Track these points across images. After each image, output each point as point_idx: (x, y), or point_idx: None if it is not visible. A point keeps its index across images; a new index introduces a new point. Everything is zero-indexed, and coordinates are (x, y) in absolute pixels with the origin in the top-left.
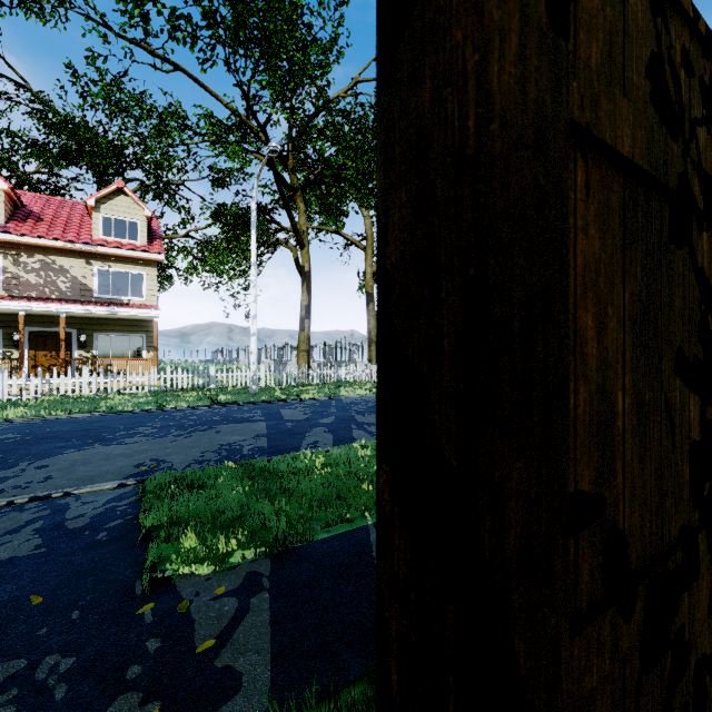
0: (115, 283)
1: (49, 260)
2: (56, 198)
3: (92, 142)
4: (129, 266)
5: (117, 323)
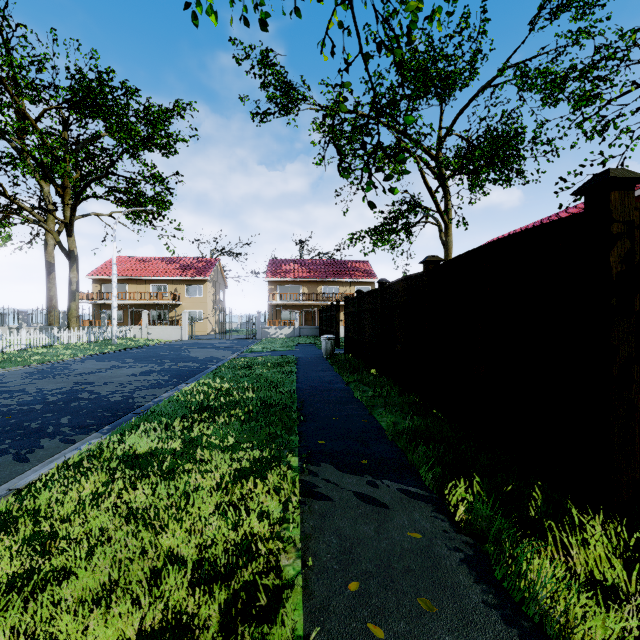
0: None
1: None
2: None
3: None
4: None
5: None
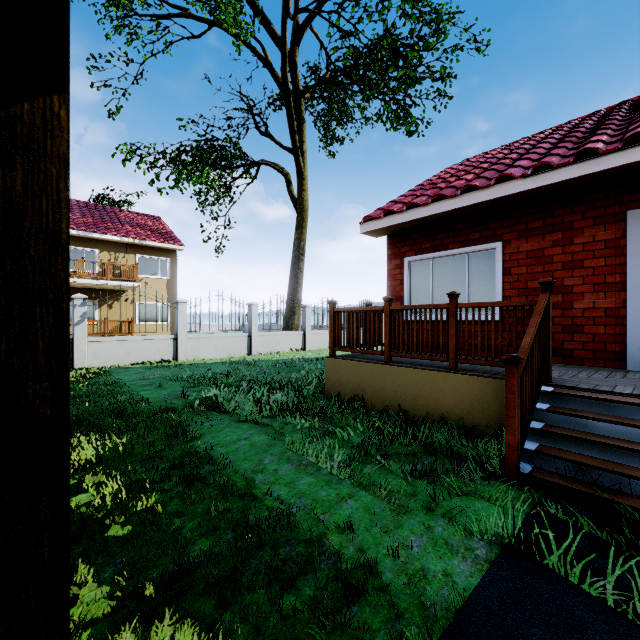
0: None
1: None
2: None
3: None
4: None
5: None
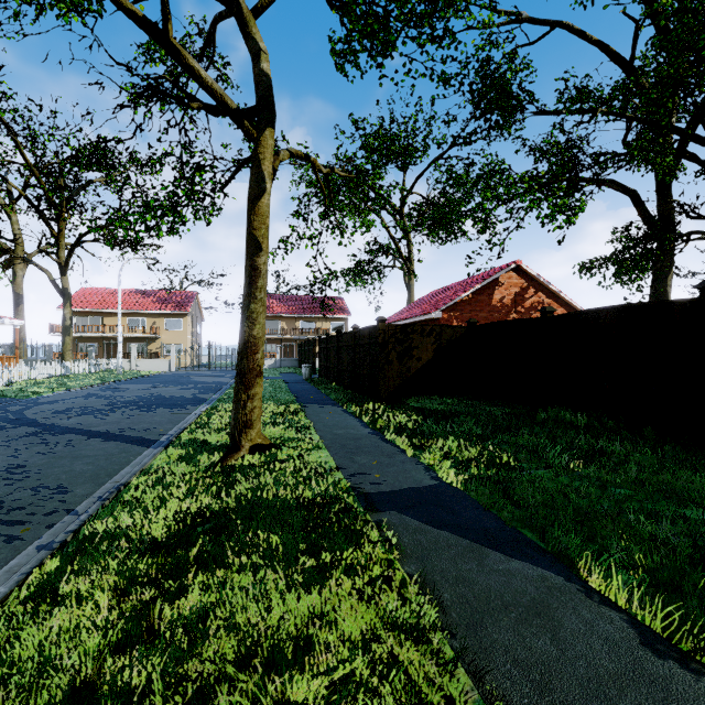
0: None
1: None
2: None
3: None
4: None
5: None
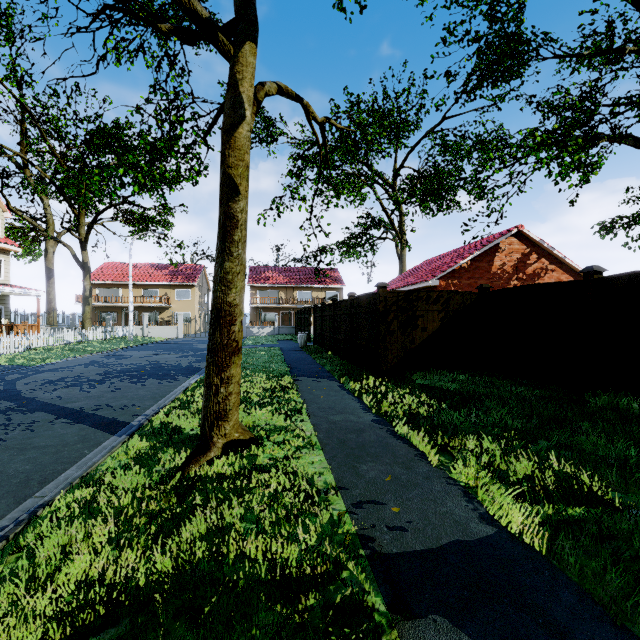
0: None
1: None
2: None
3: None
4: None
5: None
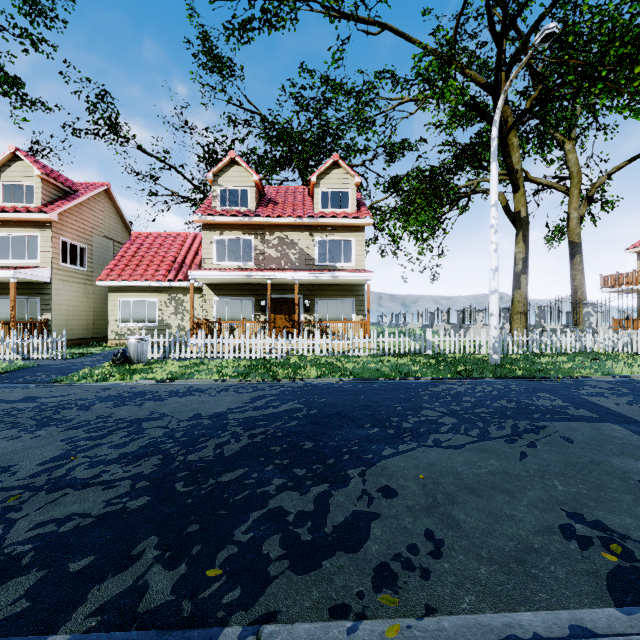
0: (330, 251)
1: (283, 236)
2: (283, 187)
3: (301, 141)
4: (342, 234)
5: (332, 288)
